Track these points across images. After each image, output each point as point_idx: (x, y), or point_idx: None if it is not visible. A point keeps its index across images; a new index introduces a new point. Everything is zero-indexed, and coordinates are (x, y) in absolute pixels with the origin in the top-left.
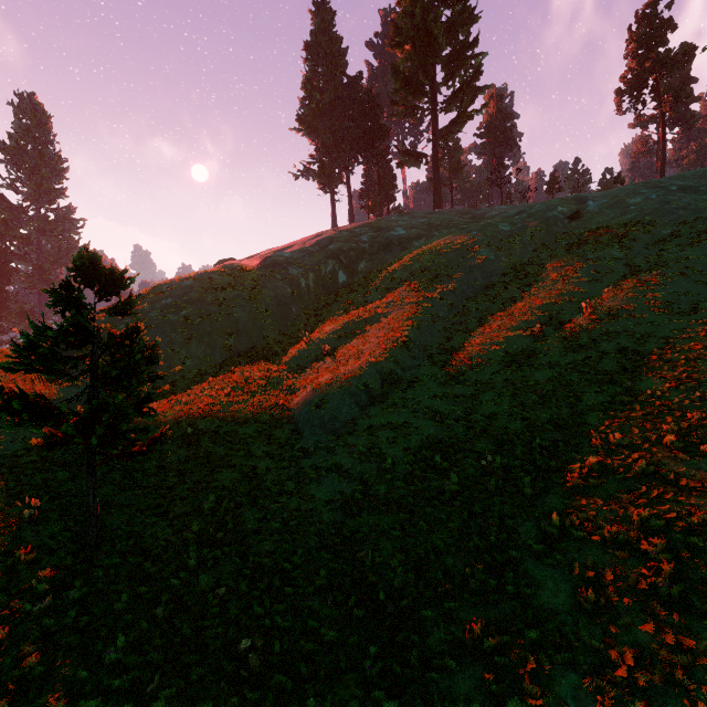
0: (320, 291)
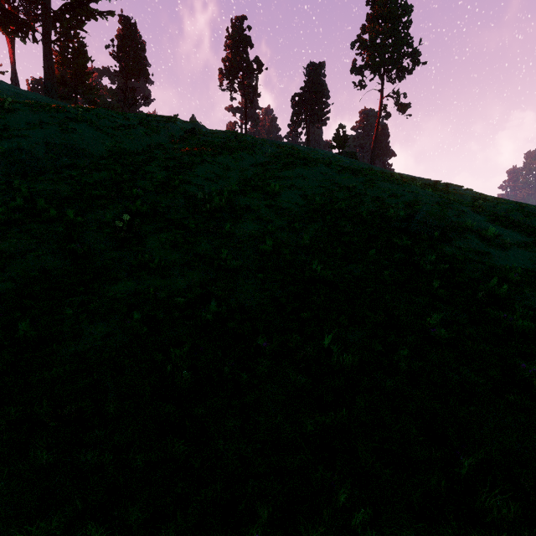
0: None
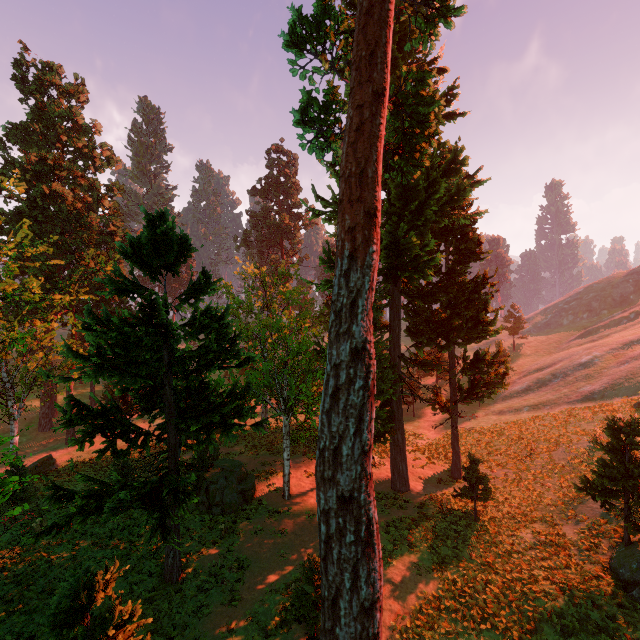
0: None
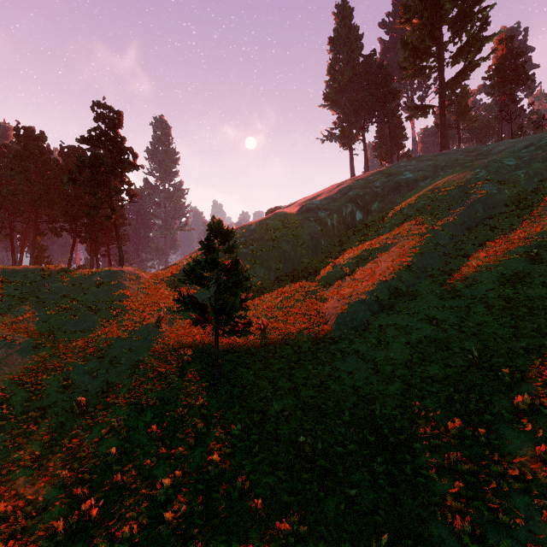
0: (342, 227)
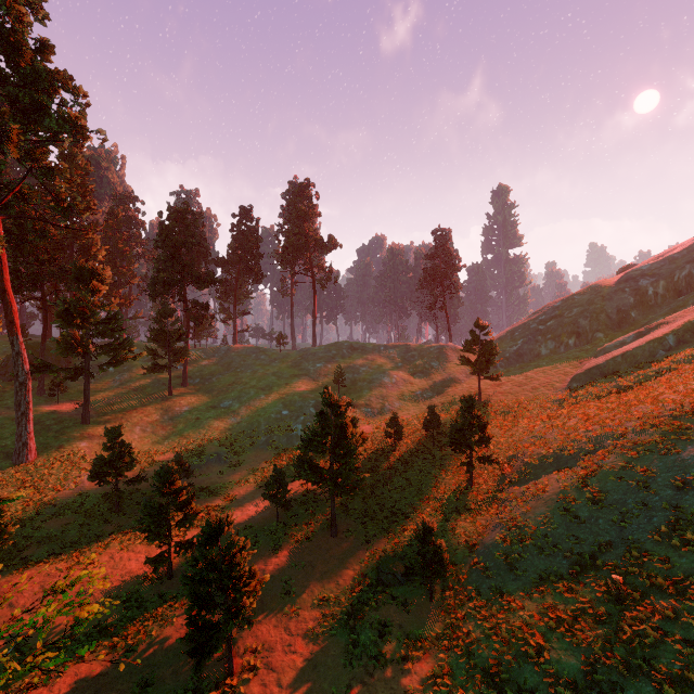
0: (670, 295)
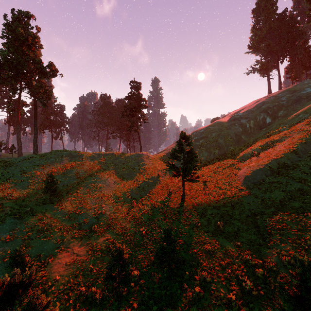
0: (256, 128)
